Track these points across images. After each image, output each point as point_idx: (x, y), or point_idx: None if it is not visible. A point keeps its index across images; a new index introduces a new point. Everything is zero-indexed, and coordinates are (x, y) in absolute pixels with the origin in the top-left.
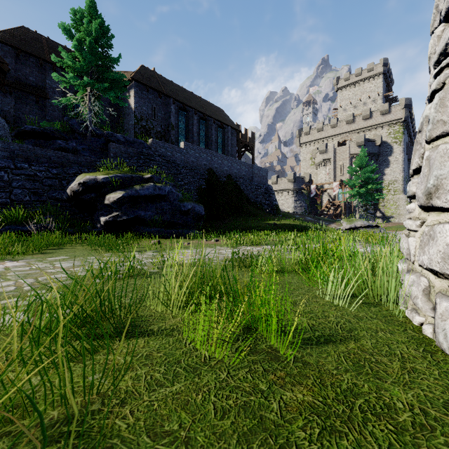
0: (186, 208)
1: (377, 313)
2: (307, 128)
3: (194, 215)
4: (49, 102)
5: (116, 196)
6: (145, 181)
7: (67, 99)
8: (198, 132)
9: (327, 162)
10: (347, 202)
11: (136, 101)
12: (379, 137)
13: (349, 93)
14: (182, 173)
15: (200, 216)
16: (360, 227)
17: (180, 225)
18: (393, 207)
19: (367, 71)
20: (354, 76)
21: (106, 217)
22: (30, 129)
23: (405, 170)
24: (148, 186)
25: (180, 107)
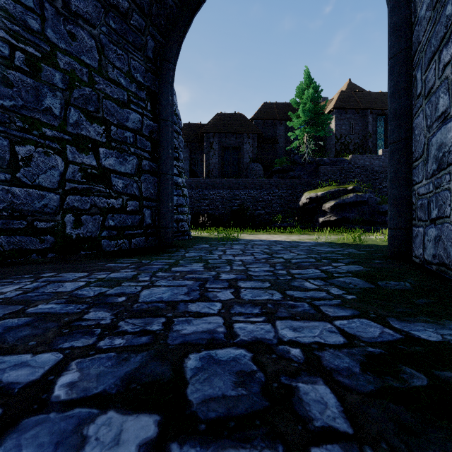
0: (384, 209)
1: None
2: None
3: None
4: (278, 145)
5: (330, 204)
6: (348, 191)
7: (294, 145)
8: None
9: None
10: None
11: (336, 124)
12: None
13: None
14: (380, 178)
15: None
16: None
17: (378, 223)
18: None
19: None
20: None
21: (323, 218)
22: (277, 169)
23: None
24: (351, 195)
25: (378, 114)
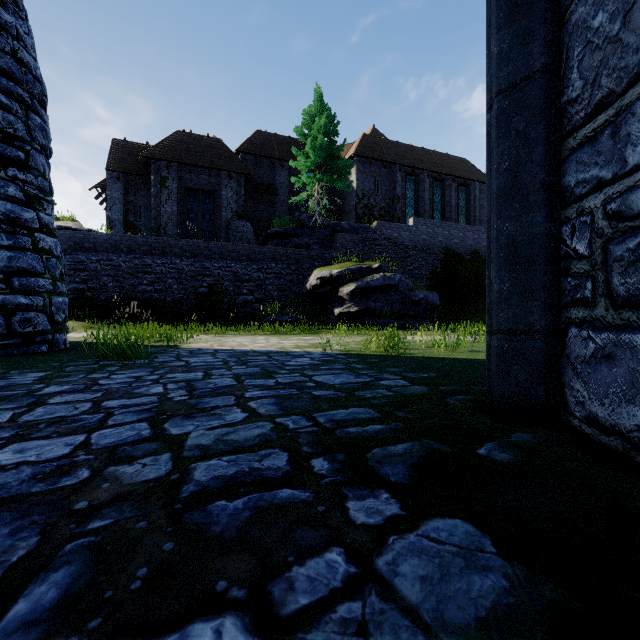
0: (417, 297)
1: None
2: None
3: (427, 306)
4: (278, 198)
5: (349, 288)
6: (373, 271)
7: (300, 197)
8: (432, 199)
9: None
10: None
11: (358, 178)
12: None
13: None
14: (411, 256)
15: (433, 306)
16: None
17: (410, 317)
18: None
19: None
20: None
21: (340, 308)
22: (274, 232)
23: None
24: (378, 276)
25: (408, 172)
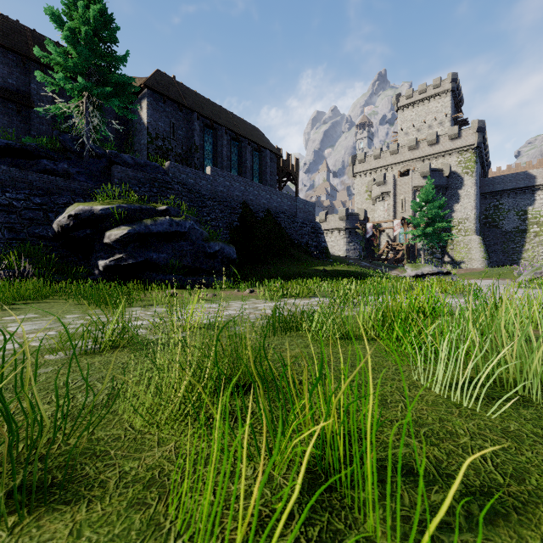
0: (212, 249)
1: (539, 424)
2: (362, 155)
3: (223, 259)
4: (35, 113)
5: (119, 232)
6: (159, 214)
7: (57, 108)
8: (229, 156)
9: (386, 196)
10: (410, 244)
11: (150, 114)
12: (448, 166)
13: (411, 114)
14: (209, 206)
15: (231, 260)
16: (428, 274)
17: (205, 271)
18: (463, 250)
19: (433, 88)
20: (418, 93)
21: (106, 260)
22: (5, 144)
23: (477, 207)
24: (162, 220)
25: (206, 124)
